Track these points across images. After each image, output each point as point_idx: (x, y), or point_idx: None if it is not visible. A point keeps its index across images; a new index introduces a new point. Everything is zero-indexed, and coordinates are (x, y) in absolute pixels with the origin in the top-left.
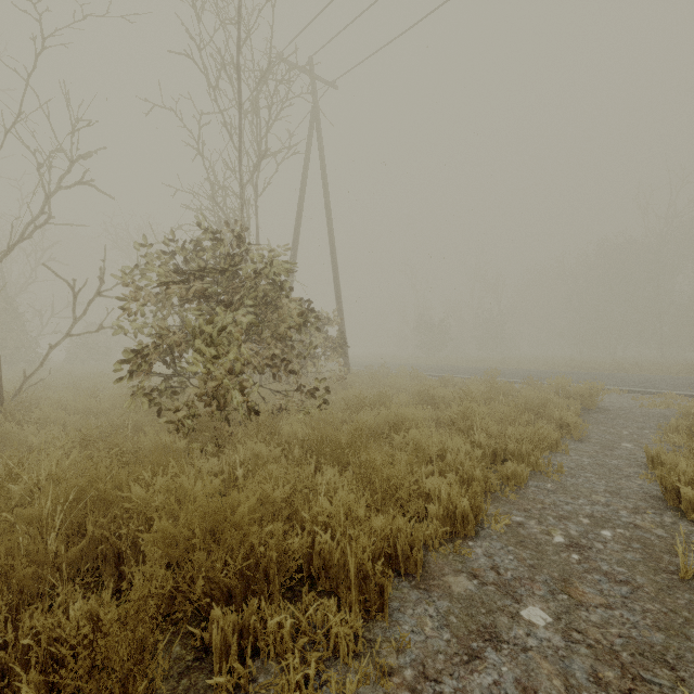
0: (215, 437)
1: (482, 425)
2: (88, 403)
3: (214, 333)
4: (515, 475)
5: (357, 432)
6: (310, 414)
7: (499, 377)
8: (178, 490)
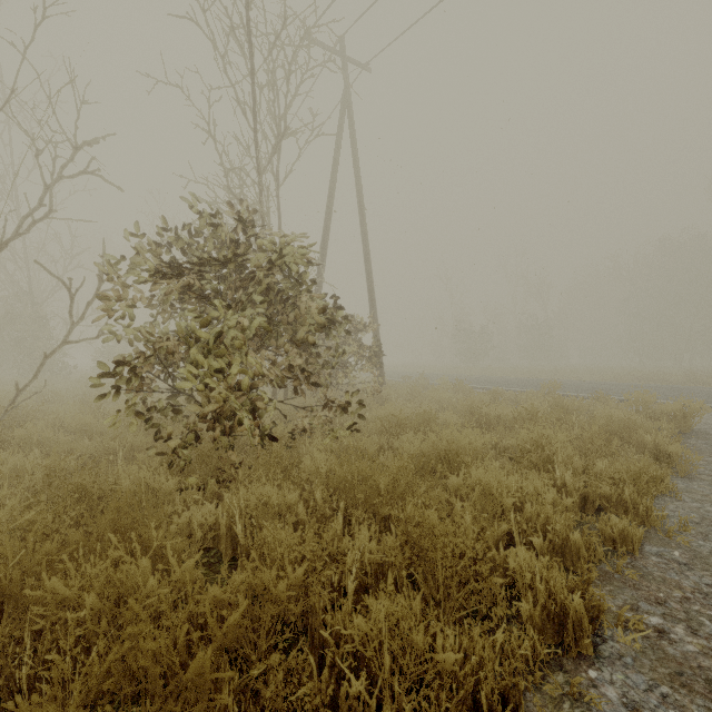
0: (218, 470)
1: (562, 458)
2: (85, 421)
3: (215, 338)
4: (625, 536)
5: (400, 470)
6: (339, 439)
7: (567, 393)
8: (124, 583)
